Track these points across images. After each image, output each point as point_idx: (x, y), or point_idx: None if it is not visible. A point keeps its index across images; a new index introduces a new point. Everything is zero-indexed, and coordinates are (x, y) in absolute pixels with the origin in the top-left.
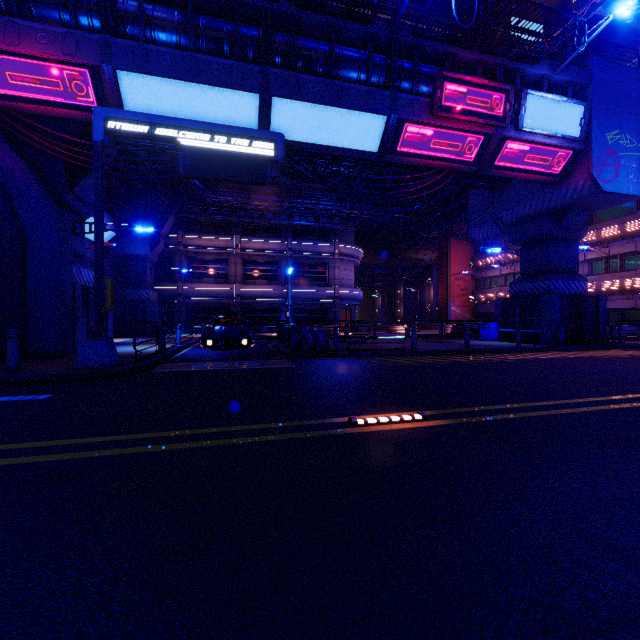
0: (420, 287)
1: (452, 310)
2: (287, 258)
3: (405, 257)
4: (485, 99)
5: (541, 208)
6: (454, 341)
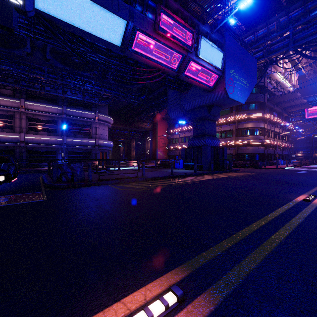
0: (143, 142)
1: (158, 153)
2: (63, 119)
3: (136, 125)
4: (182, 32)
5: (202, 103)
6: (163, 170)
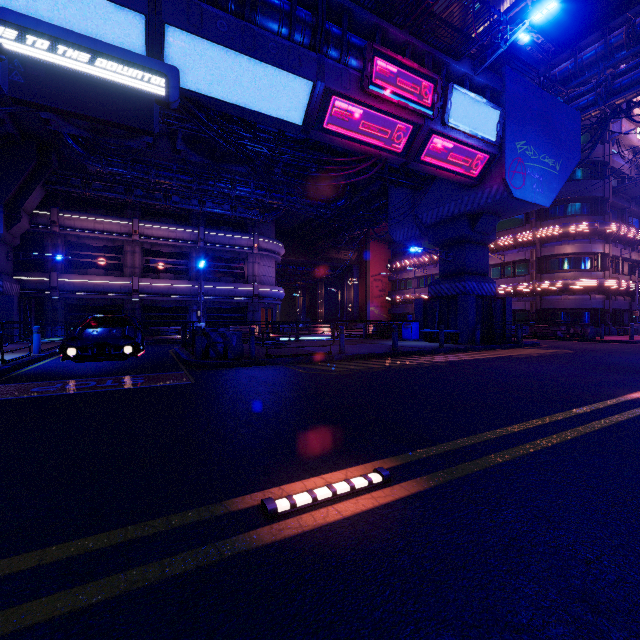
0: (341, 287)
1: (371, 310)
2: (199, 250)
3: (327, 256)
4: (415, 85)
5: (459, 211)
6: (379, 342)
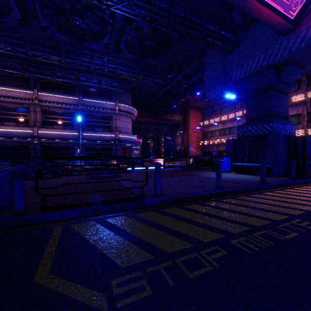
0: (173, 136)
1: (191, 150)
2: (80, 110)
3: (164, 118)
4: None
5: (267, 62)
6: (198, 173)
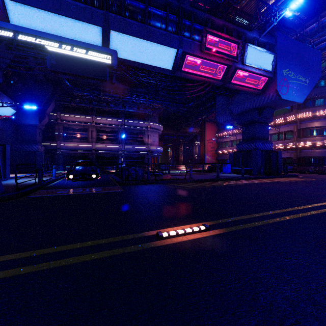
0: (191, 146)
1: (207, 158)
2: (122, 129)
3: (184, 131)
4: (227, 46)
5: (252, 106)
6: (210, 174)
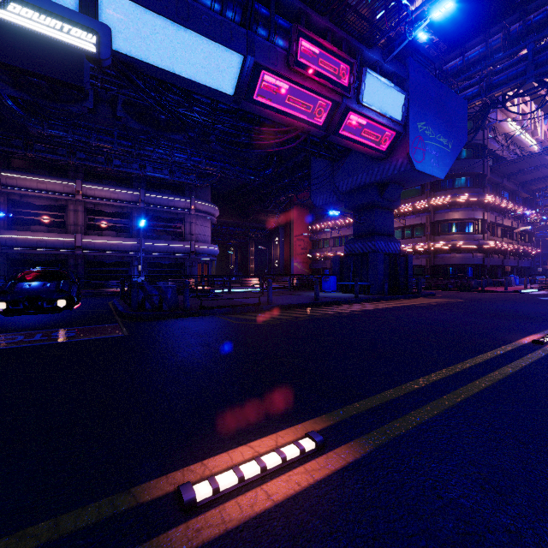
0: (269, 246)
1: (295, 266)
2: (139, 210)
3: (256, 218)
4: (334, 66)
5: (370, 180)
6: (302, 293)
